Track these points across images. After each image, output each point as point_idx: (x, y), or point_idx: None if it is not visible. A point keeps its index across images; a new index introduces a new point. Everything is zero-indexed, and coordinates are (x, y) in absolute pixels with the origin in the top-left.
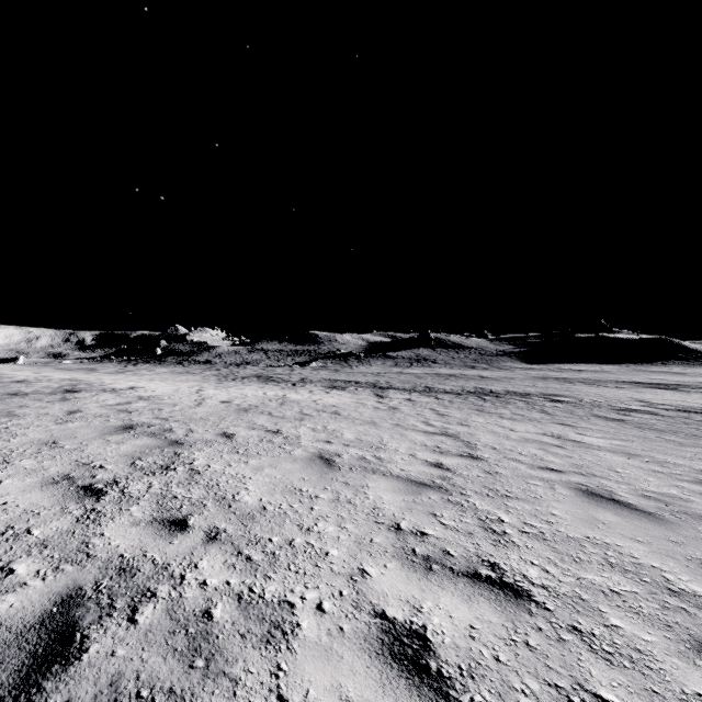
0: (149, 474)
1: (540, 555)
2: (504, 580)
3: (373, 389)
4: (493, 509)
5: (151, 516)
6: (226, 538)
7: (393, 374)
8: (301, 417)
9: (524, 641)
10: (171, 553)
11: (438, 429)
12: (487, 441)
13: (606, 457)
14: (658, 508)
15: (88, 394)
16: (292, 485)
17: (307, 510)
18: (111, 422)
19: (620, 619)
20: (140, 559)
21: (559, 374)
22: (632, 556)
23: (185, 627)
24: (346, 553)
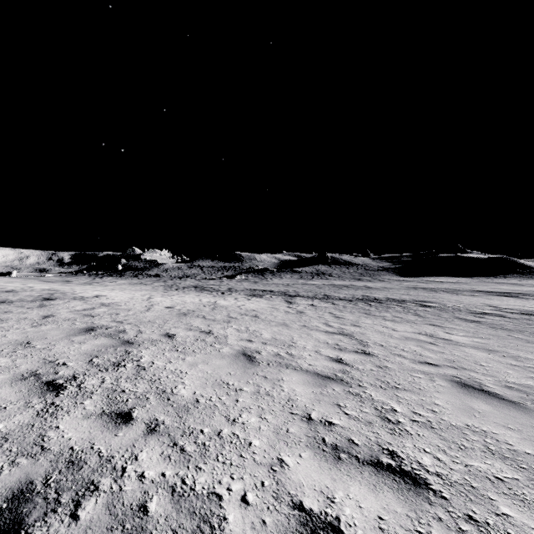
0: (103, 370)
1: (430, 443)
2: (403, 468)
3: (284, 297)
4: (386, 400)
5: (101, 409)
6: (164, 429)
7: (299, 285)
8: (228, 320)
9: (428, 532)
10: (115, 445)
11: (336, 329)
12: (376, 339)
13: (471, 353)
14: (521, 398)
15: (61, 301)
16: (220, 379)
17: (233, 402)
18: (76, 325)
19: (508, 507)
20: (88, 452)
21: (426, 285)
22: (507, 443)
23: (122, 523)
24: (266, 443)
